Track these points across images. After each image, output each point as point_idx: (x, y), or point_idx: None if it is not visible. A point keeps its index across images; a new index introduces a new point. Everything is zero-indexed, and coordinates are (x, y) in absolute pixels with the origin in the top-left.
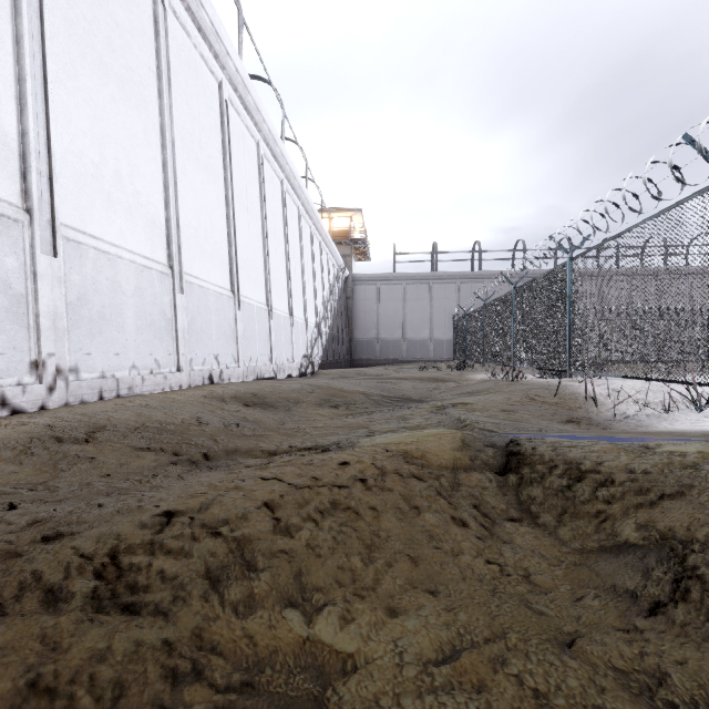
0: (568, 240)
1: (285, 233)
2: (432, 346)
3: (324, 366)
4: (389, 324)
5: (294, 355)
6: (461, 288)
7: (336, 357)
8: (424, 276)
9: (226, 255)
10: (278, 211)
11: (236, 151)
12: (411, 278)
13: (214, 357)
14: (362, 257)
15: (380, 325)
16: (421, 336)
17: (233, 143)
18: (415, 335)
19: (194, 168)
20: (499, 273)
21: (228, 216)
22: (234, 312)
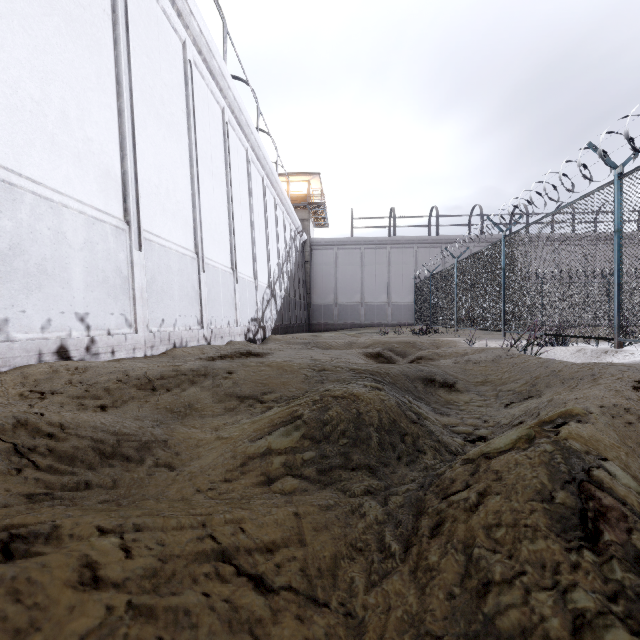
0: (629, 142)
1: (227, 171)
2: (390, 310)
3: (278, 330)
4: (347, 288)
5: (237, 317)
6: (419, 253)
7: (292, 321)
8: (382, 240)
9: (115, 166)
10: (217, 142)
11: (143, 31)
12: (369, 243)
13: (76, 317)
14: (320, 223)
15: (338, 289)
16: (379, 300)
17: (136, 17)
18: (373, 299)
19: (36, 1)
20: (456, 237)
21: (121, 111)
22: (129, 253)
